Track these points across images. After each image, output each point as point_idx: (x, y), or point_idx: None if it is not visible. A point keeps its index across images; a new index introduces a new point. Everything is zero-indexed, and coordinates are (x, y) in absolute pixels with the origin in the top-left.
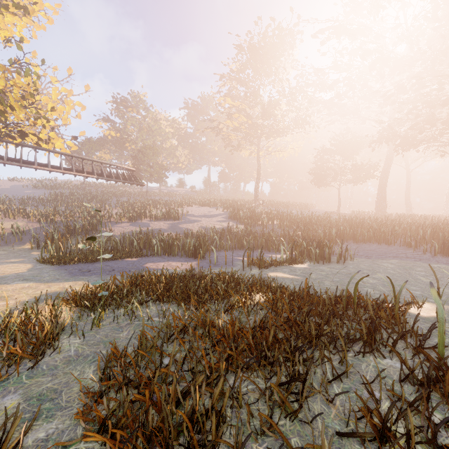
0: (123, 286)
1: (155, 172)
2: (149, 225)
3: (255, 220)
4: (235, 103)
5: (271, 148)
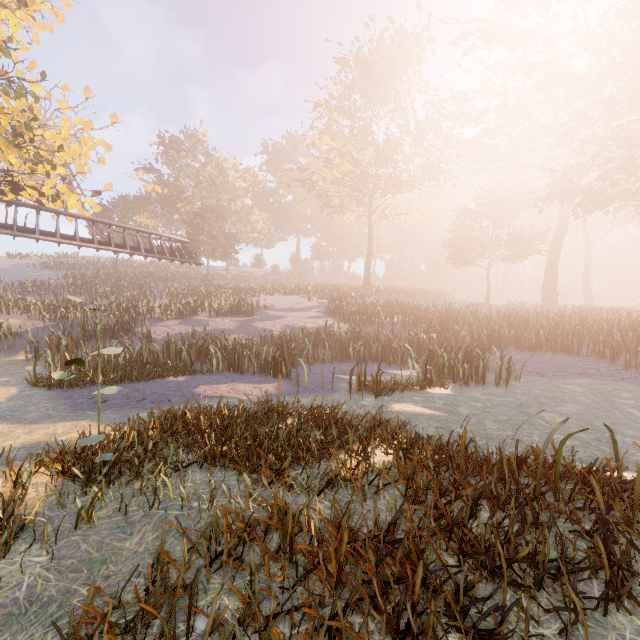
0: (147, 436)
1: (219, 246)
2: (208, 324)
3: (365, 316)
4: (336, 143)
5: (389, 210)
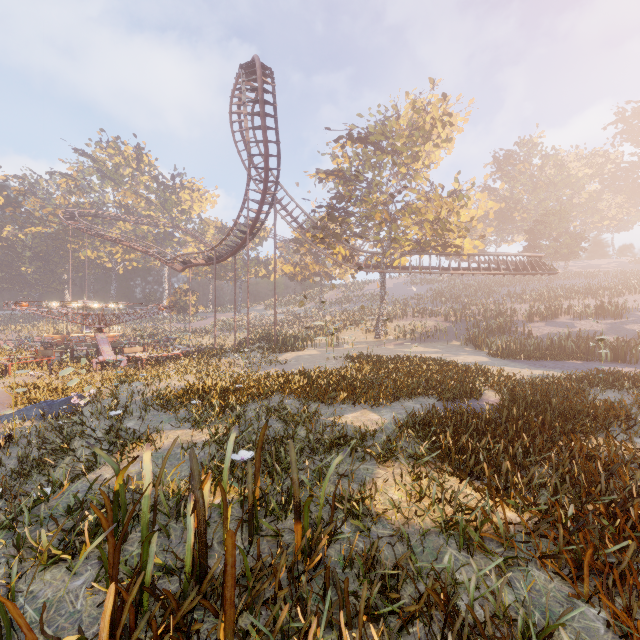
0: (605, 376)
1: (563, 247)
2: (574, 325)
3: None
4: None
5: None
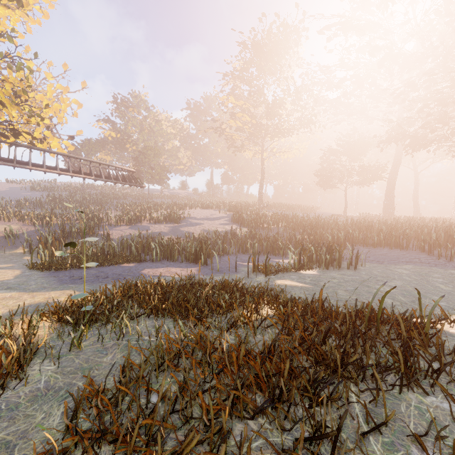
0: (113, 297)
1: (156, 174)
2: (149, 228)
3: (259, 223)
4: (238, 102)
5: (276, 149)
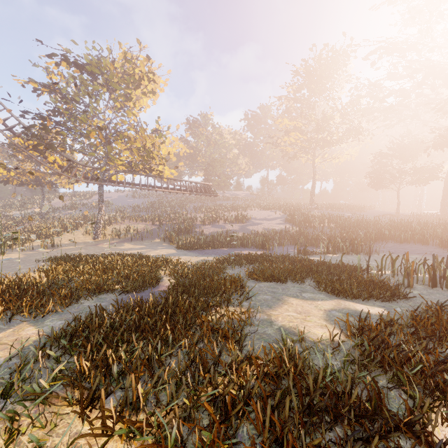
0: (235, 257)
1: (222, 182)
2: (225, 227)
3: (308, 223)
4: (291, 123)
5: (327, 154)
